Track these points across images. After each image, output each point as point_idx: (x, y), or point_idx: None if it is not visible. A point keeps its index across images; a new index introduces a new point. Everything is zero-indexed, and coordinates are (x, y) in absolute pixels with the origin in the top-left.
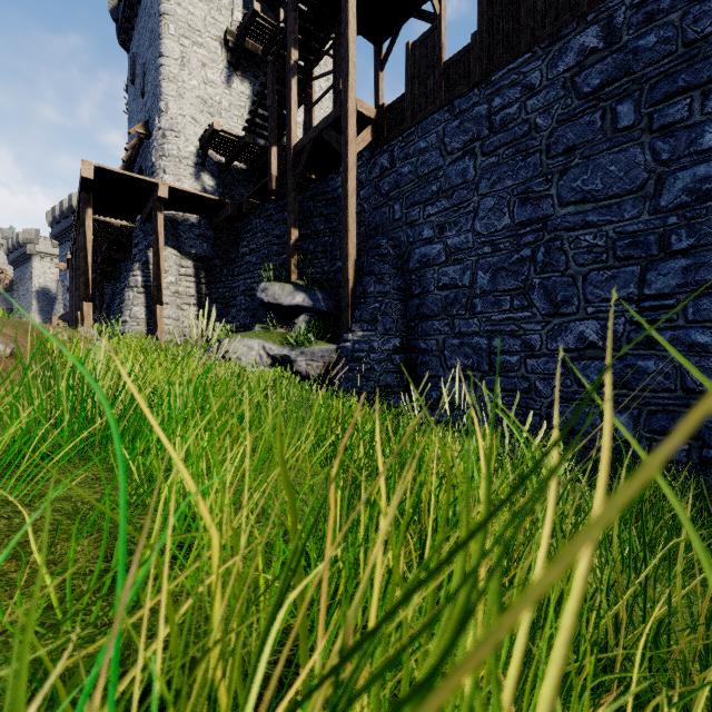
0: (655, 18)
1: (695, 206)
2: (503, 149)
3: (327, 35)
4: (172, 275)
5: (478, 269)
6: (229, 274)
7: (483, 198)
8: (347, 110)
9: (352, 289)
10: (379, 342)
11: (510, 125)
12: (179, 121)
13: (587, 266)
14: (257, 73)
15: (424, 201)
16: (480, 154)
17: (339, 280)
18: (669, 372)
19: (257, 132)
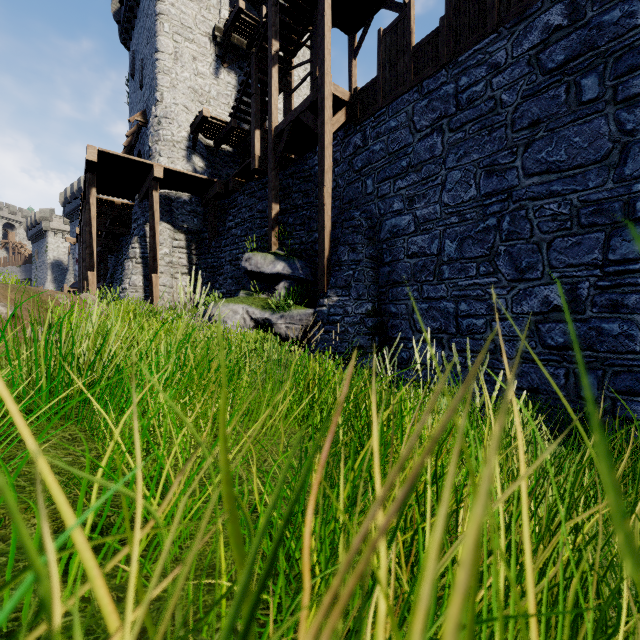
0: None
1: None
2: (469, 125)
3: (305, 27)
4: (167, 247)
5: (446, 238)
6: (217, 246)
7: (450, 171)
8: (323, 94)
9: (327, 258)
10: (353, 306)
11: (476, 102)
12: (173, 109)
13: (552, 233)
14: (242, 65)
15: (394, 176)
16: (447, 130)
17: (316, 250)
18: (633, 334)
19: (242, 118)
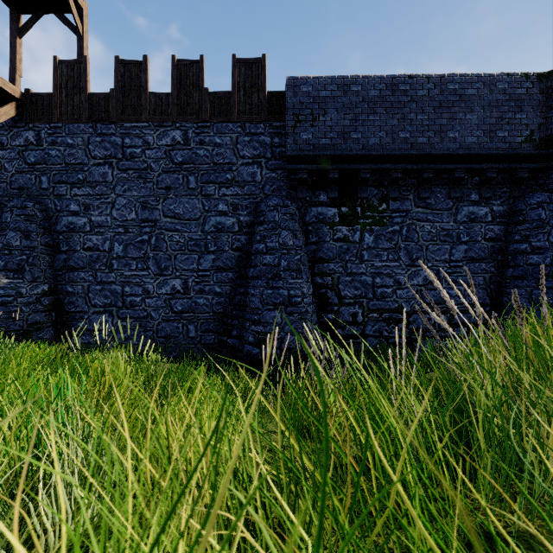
0: (203, 144)
1: (217, 233)
2: (132, 172)
3: None
4: None
5: (115, 241)
6: None
7: (118, 197)
8: None
9: None
10: (28, 288)
11: (136, 159)
12: None
13: (177, 251)
14: None
15: (71, 183)
16: (116, 167)
17: None
18: (208, 304)
19: None
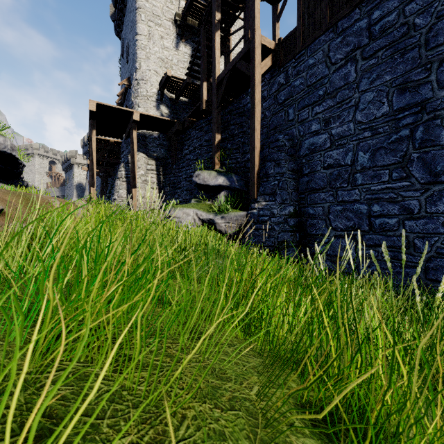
0: None
1: None
2: (382, 51)
3: (240, 2)
4: (143, 170)
5: (359, 150)
6: (177, 168)
7: (363, 94)
8: (254, 44)
9: (257, 172)
10: (278, 209)
11: (388, 30)
12: (147, 74)
13: None
14: (195, 39)
15: (312, 104)
16: (360, 59)
17: (248, 167)
18: None
19: (194, 76)
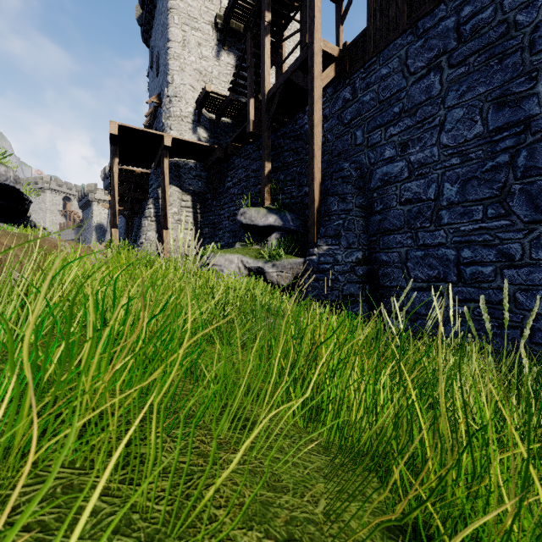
0: None
1: None
2: (474, 57)
3: None
4: (176, 207)
5: (445, 181)
6: (218, 204)
7: (450, 110)
8: (313, 50)
9: (317, 209)
10: (343, 255)
11: (482, 30)
12: (181, 89)
13: None
14: (239, 47)
15: (385, 124)
16: (446, 67)
17: (306, 203)
18: None
19: (239, 91)
